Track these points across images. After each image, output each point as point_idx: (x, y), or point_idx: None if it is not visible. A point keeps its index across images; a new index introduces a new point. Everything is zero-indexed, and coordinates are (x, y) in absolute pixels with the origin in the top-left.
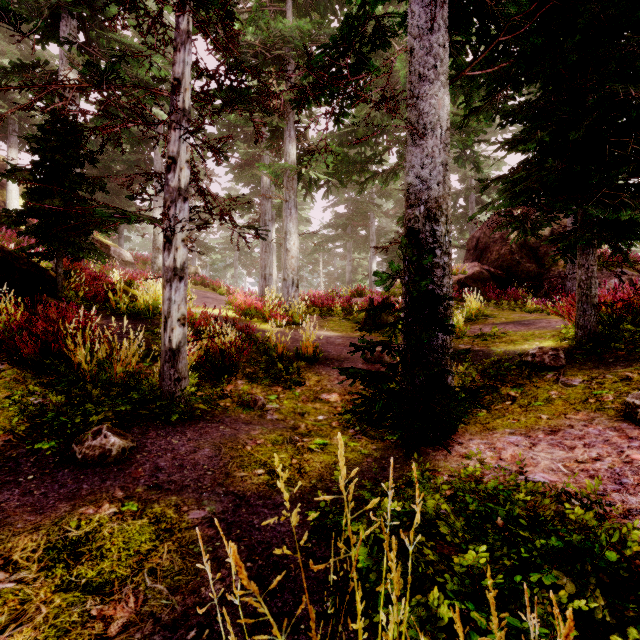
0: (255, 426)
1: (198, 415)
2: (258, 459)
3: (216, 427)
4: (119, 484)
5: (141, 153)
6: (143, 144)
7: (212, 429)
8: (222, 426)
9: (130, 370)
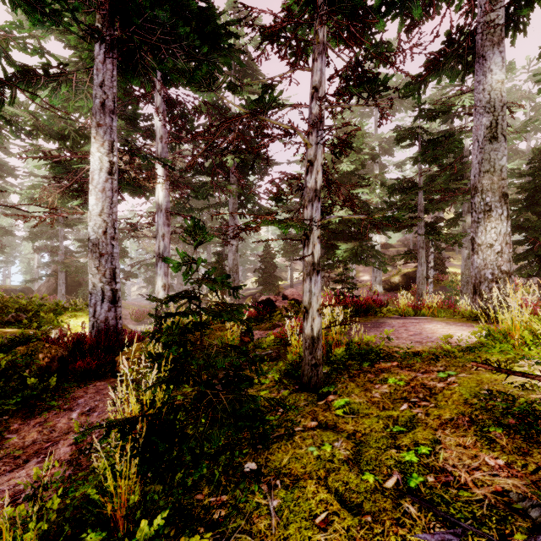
0: None
1: None
2: None
3: None
4: None
5: None
6: None
7: None
8: None
9: None
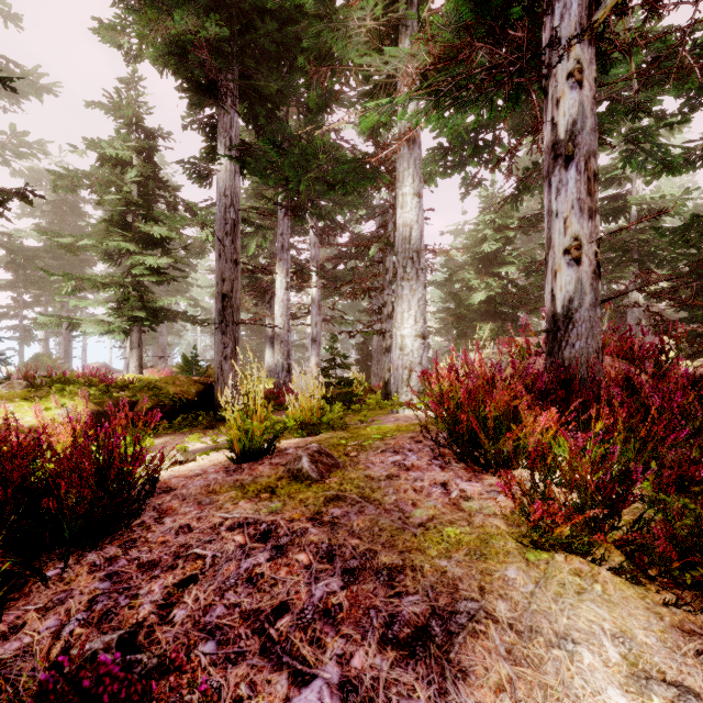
0: None
1: None
2: None
3: None
4: None
5: None
6: None
7: None
8: None
9: None
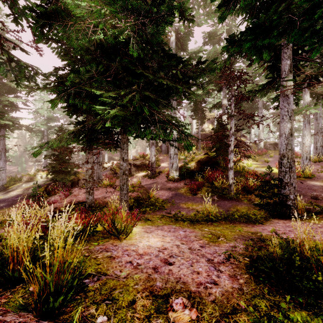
0: (245, 204)
1: (235, 199)
2: (237, 208)
3: (236, 202)
4: (214, 203)
5: (253, 104)
6: (255, 98)
7: (235, 202)
8: (237, 202)
9: (225, 187)
